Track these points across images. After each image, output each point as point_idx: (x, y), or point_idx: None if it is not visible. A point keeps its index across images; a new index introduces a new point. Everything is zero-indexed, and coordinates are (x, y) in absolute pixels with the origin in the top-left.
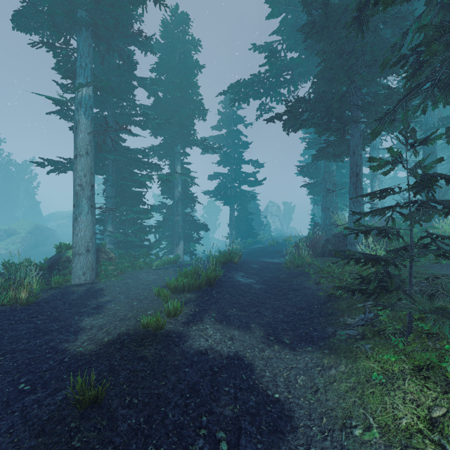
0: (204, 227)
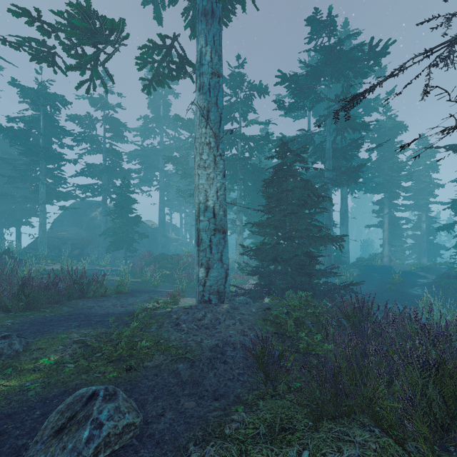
0: (443, 248)
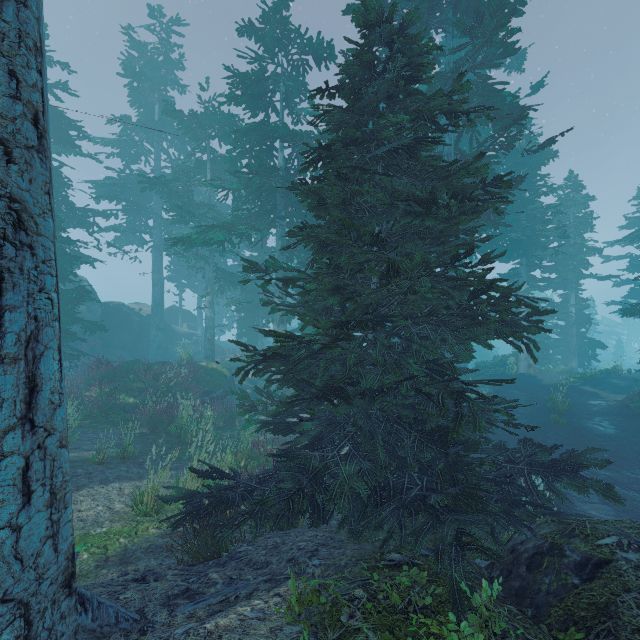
0: (600, 345)
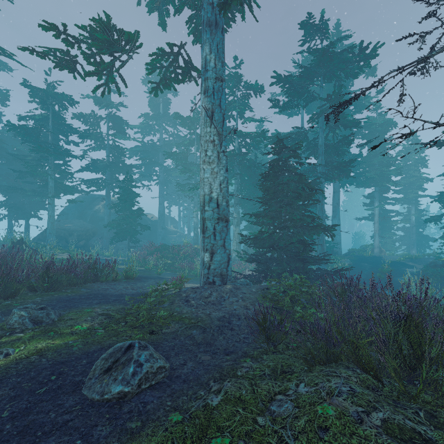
0: (432, 240)
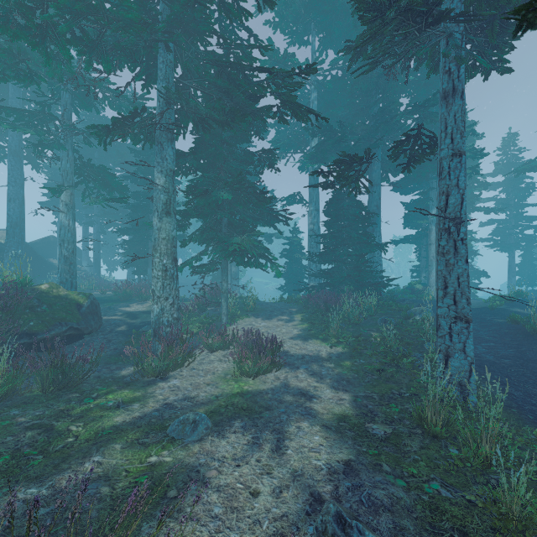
0: (484, 274)
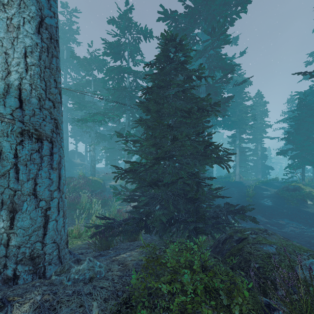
0: (271, 168)
